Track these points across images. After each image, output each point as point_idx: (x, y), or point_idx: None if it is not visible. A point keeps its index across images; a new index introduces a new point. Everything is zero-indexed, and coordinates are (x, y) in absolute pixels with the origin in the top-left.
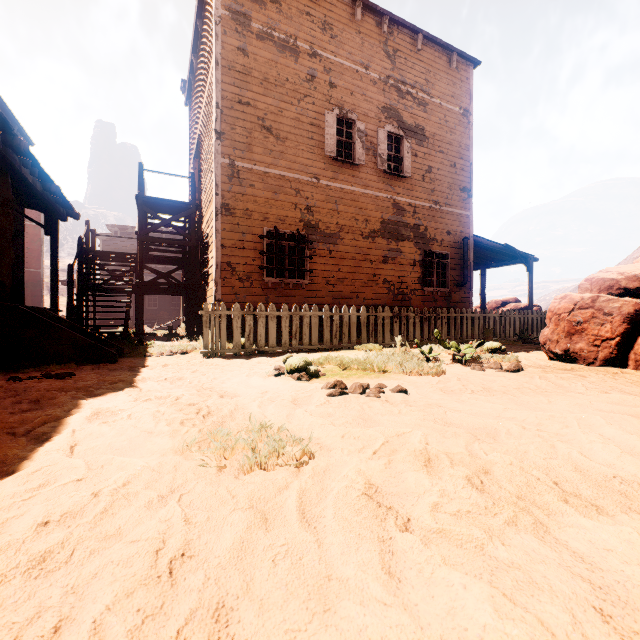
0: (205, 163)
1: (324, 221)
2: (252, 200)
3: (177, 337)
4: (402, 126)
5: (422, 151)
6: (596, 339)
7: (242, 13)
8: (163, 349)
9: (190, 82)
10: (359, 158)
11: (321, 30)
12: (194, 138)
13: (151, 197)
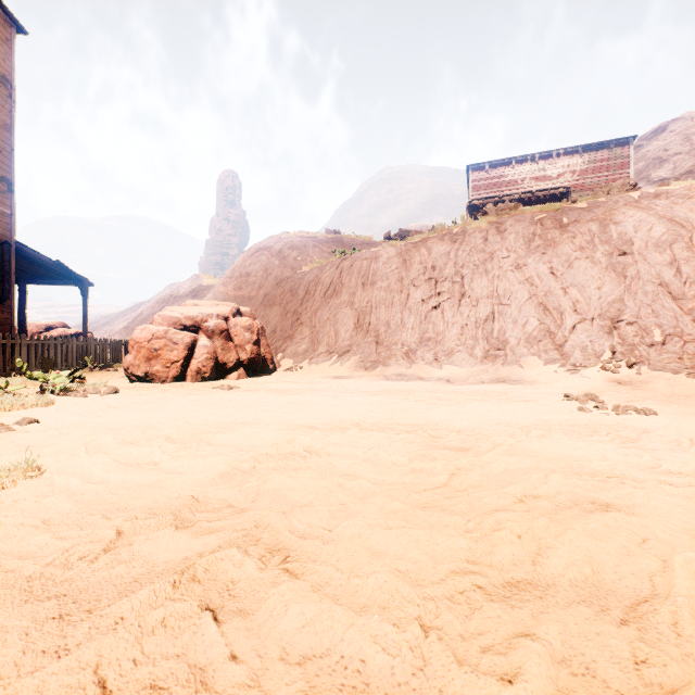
0: None
1: None
2: None
3: None
4: None
5: None
6: (168, 362)
7: None
8: None
9: None
10: None
11: None
12: None
13: None
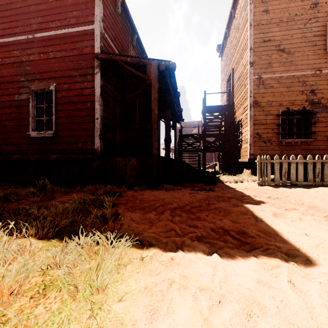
0: (237, 82)
1: (325, 98)
2: (271, 95)
3: (222, 173)
4: None
5: None
6: None
7: None
8: (228, 179)
9: (223, 44)
10: None
11: None
12: (225, 72)
13: (209, 106)
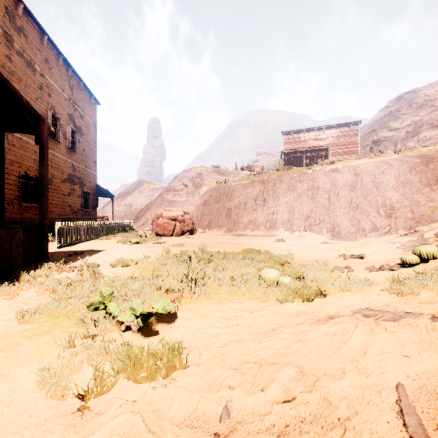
0: None
1: None
2: (14, 154)
3: None
4: (75, 126)
5: (82, 140)
6: (169, 230)
7: (9, 34)
8: None
9: None
10: (61, 139)
11: (45, 62)
12: None
13: None
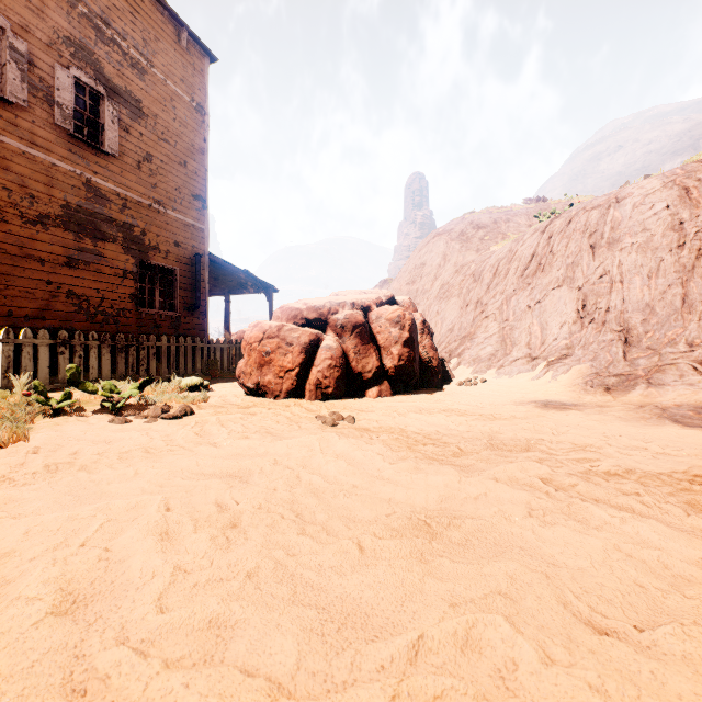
0: None
1: None
2: None
3: None
4: (104, 81)
5: (138, 129)
6: (281, 370)
7: None
8: None
9: None
10: (15, 93)
11: None
12: None
13: None
